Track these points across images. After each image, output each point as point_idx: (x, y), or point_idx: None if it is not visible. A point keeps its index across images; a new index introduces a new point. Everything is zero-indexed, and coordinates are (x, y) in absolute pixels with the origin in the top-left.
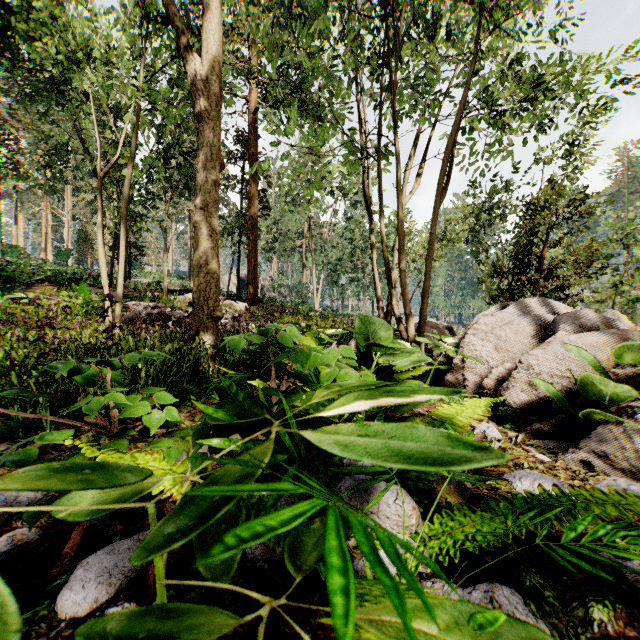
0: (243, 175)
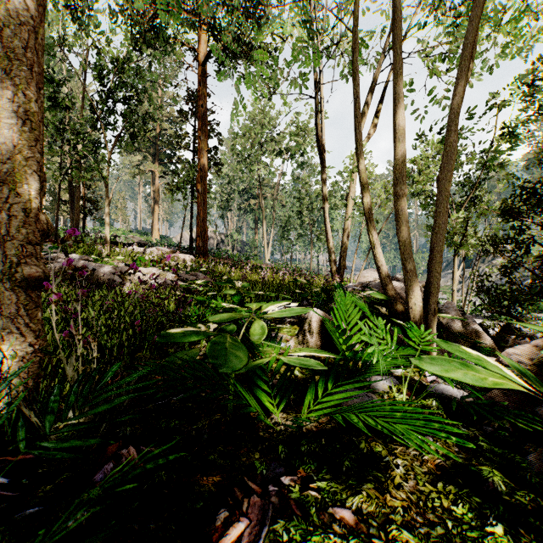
0: (195, 133)
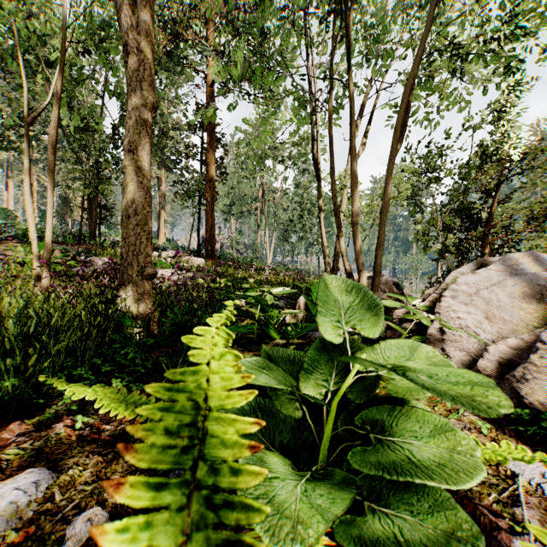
0: (203, 144)
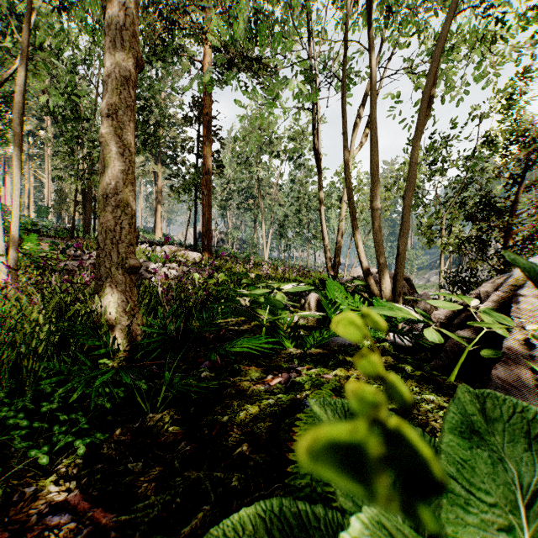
0: (199, 137)
